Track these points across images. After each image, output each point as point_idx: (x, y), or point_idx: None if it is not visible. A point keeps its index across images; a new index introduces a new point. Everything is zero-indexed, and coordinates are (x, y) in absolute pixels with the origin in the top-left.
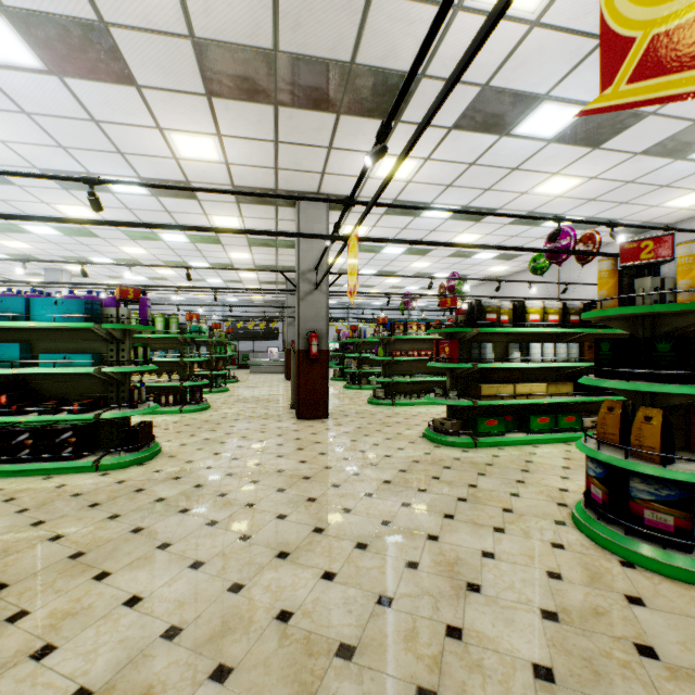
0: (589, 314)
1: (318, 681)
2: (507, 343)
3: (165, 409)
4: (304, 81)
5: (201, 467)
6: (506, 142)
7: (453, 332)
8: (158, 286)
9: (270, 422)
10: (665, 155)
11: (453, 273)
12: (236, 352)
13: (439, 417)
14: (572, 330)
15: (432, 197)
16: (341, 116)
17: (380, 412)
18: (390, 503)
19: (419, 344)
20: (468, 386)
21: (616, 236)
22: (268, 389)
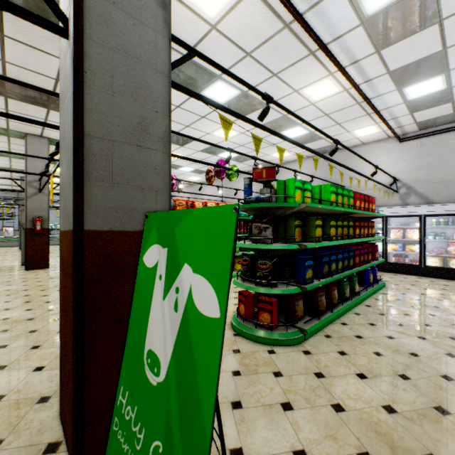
0: None
1: (18, 324)
2: None
3: None
4: (25, 94)
5: None
6: None
7: None
8: None
9: (3, 273)
10: (209, 153)
11: None
12: None
13: None
14: None
15: None
16: (51, 110)
17: None
18: None
19: None
20: None
21: (180, 185)
22: (3, 257)
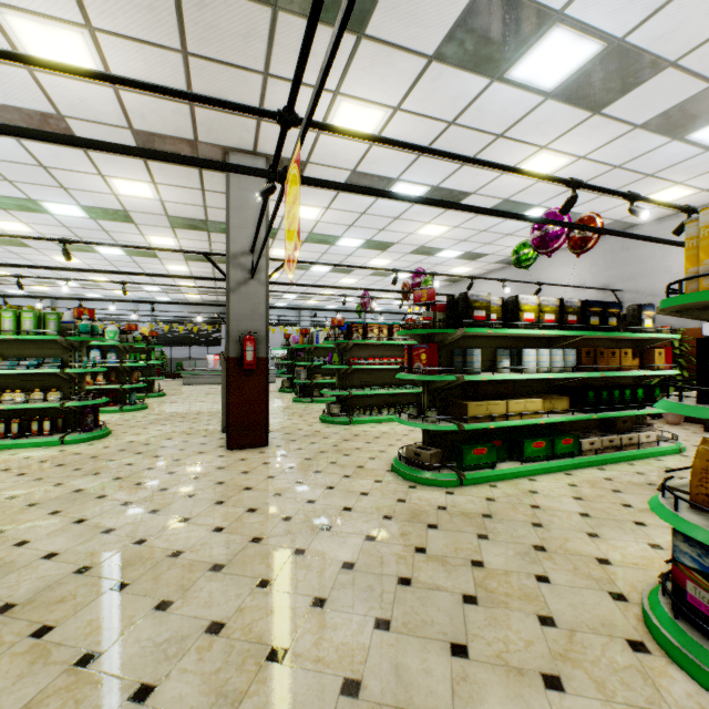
0: (693, 296)
1: None
2: (493, 349)
3: (36, 441)
4: None
5: (36, 556)
6: (497, 92)
7: (430, 334)
8: (15, 265)
9: (188, 456)
10: (664, 132)
11: (418, 269)
12: (162, 360)
13: (406, 439)
14: (571, 333)
15: (399, 170)
16: (279, 14)
17: (335, 433)
18: (355, 622)
19: (381, 351)
20: (449, 403)
21: (639, 210)
22: (200, 404)
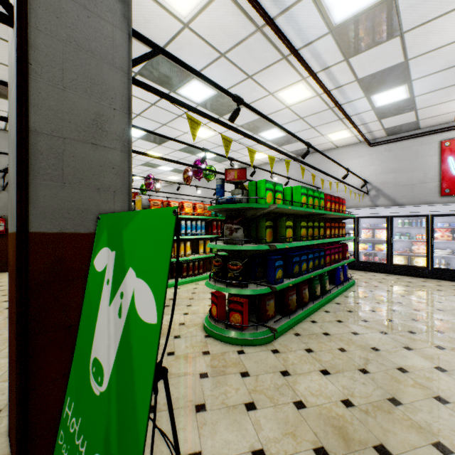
0: None
1: None
2: None
3: None
4: None
5: None
6: None
7: None
8: None
9: None
10: (188, 153)
11: None
12: None
13: None
14: None
15: None
16: None
17: None
18: None
19: None
20: None
21: (156, 184)
22: None
